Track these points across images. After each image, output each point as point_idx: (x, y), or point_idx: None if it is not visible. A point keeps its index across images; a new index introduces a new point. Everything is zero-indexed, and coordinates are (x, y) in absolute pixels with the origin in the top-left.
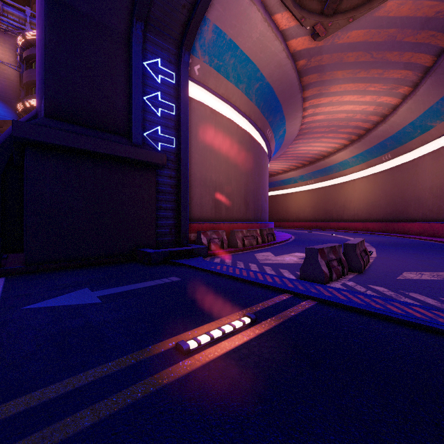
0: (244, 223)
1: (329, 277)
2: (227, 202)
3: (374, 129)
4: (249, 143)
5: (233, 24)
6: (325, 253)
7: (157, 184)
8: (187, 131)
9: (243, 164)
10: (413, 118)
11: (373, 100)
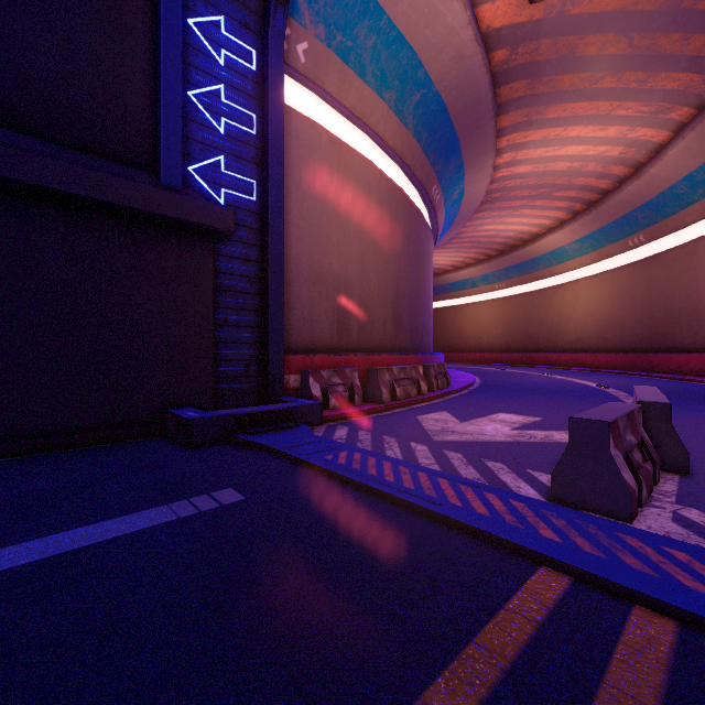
0: (393, 353)
1: (637, 497)
2: (362, 314)
3: (618, 190)
4: (401, 207)
5: None
6: (620, 432)
7: (218, 274)
8: (281, 169)
9: (390, 244)
10: (691, 168)
11: (621, 136)
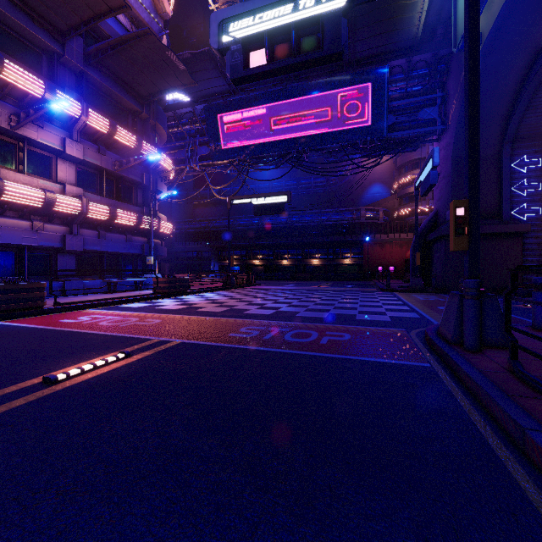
0: None
1: None
2: None
3: None
4: None
5: None
6: None
7: (523, 244)
8: None
9: None
10: None
11: None
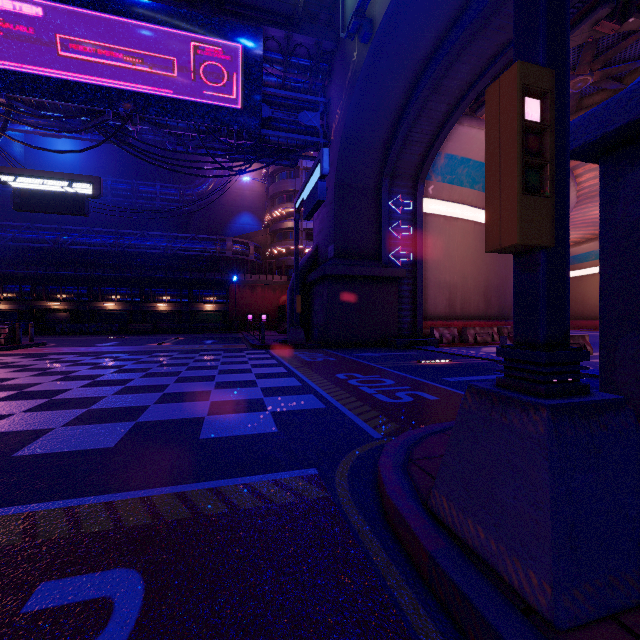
0: (482, 320)
1: None
2: (463, 300)
3: None
4: None
5: (463, 148)
6: None
7: (398, 291)
8: (422, 246)
9: (482, 259)
10: None
11: None
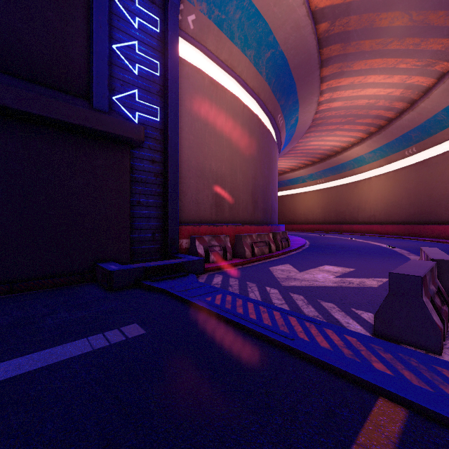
0: (252, 225)
1: (443, 334)
2: (232, 198)
3: (399, 118)
4: (257, 128)
5: None
6: (427, 283)
7: (134, 171)
8: (177, 99)
9: (250, 152)
10: (448, 103)
11: (402, 82)
